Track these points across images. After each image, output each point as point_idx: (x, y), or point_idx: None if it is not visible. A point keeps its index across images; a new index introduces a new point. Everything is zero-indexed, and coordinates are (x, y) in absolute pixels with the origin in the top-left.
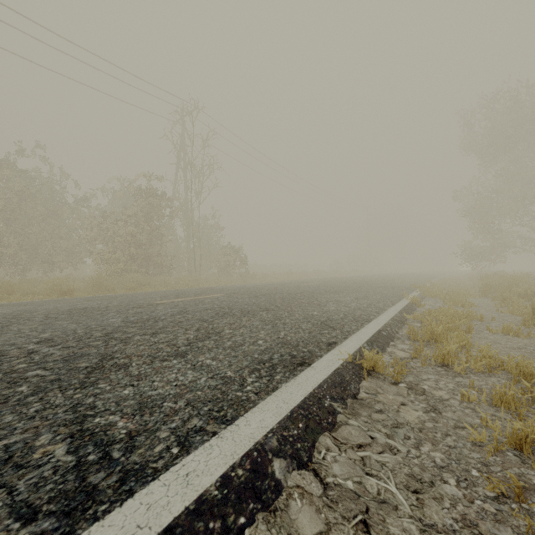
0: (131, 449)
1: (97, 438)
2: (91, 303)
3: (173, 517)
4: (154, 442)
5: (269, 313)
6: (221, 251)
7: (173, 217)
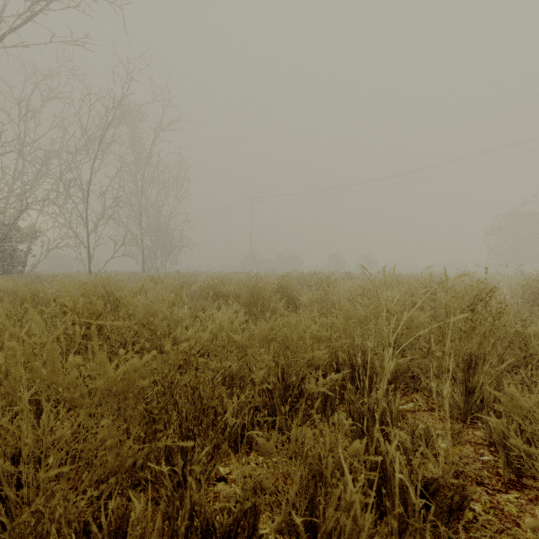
0: None
1: None
2: None
3: None
4: None
5: None
6: None
7: None
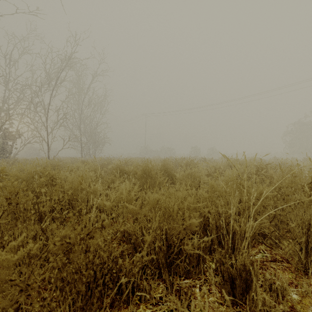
0: None
1: None
2: None
3: None
4: None
5: None
6: None
7: None
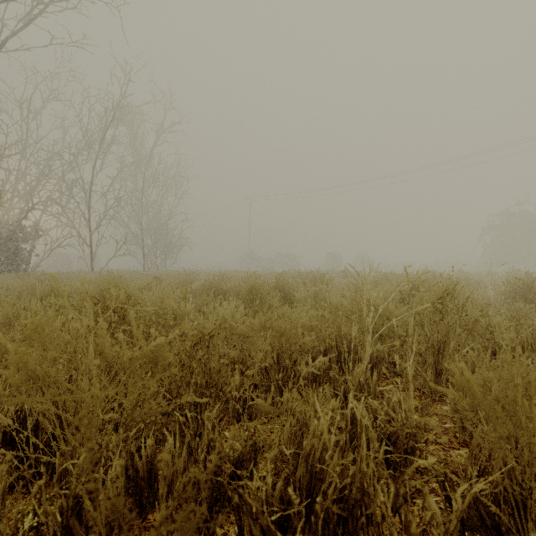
0: None
1: None
2: None
3: None
4: None
5: None
6: None
7: None
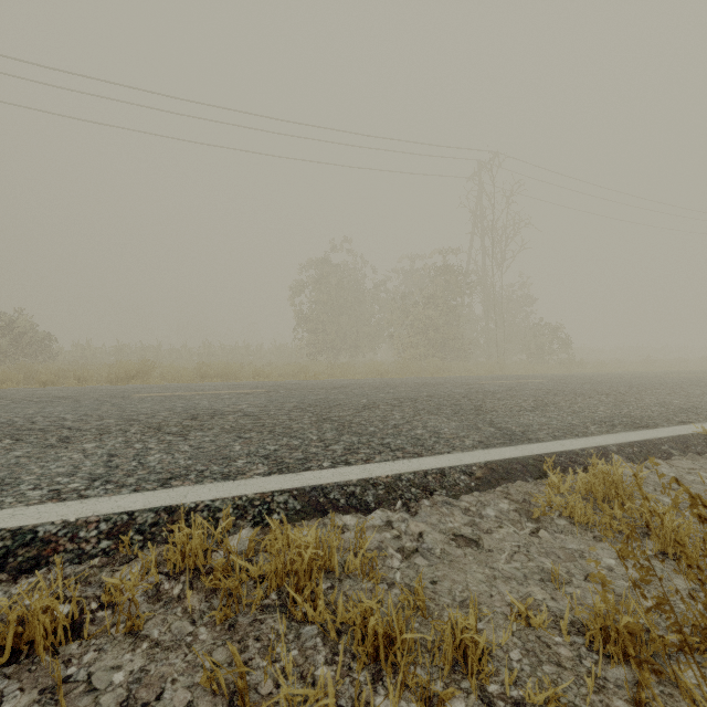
0: (526, 434)
1: (505, 429)
2: (422, 380)
3: (559, 450)
4: (537, 435)
5: (609, 397)
6: (531, 330)
7: (471, 294)
